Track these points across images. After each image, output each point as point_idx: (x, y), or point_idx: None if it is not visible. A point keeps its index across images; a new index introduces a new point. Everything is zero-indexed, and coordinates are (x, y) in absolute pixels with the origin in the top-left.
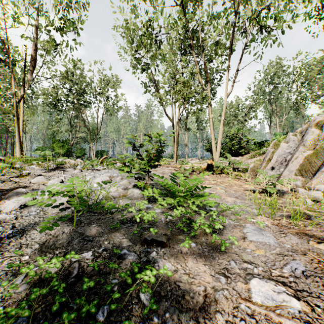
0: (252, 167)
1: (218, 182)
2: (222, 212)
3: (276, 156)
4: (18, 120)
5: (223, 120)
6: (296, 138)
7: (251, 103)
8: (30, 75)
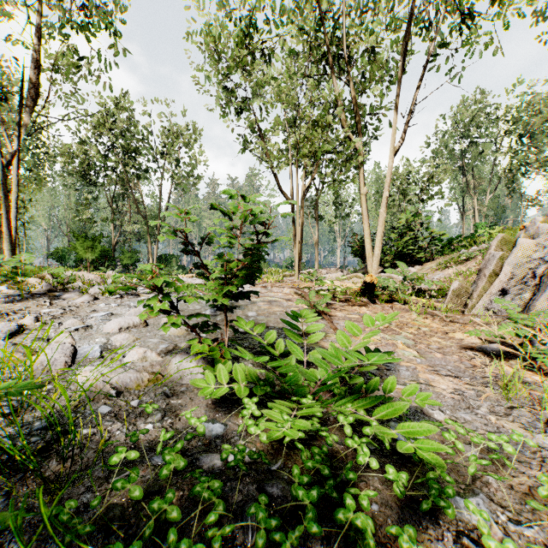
0: (456, 288)
1: (392, 325)
2: (452, 456)
3: (510, 267)
4: (8, 199)
5: (386, 197)
6: None
7: (433, 170)
8: (28, 115)
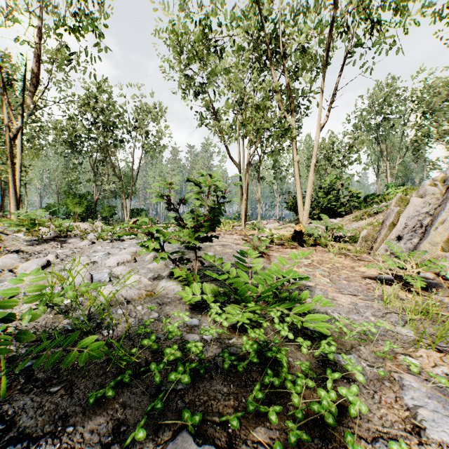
0: (365, 235)
1: (314, 262)
2: (340, 336)
3: (404, 219)
4: (14, 165)
5: (314, 164)
6: (438, 190)
7: (353, 141)
8: (30, 98)
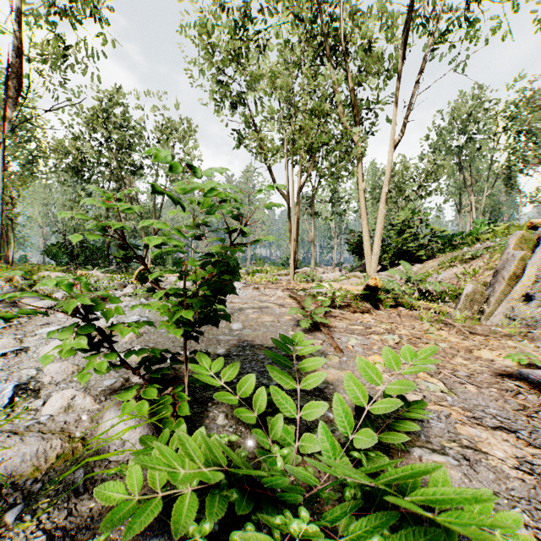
0: (470, 292)
1: (404, 339)
2: None
3: (533, 268)
4: None
5: (385, 193)
6: None
7: (431, 166)
8: (13, 107)
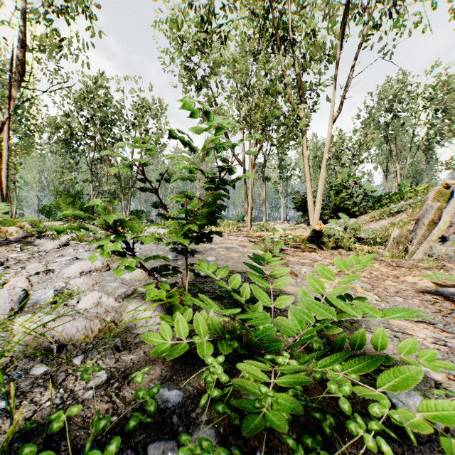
0: (396, 236)
1: None
2: None
3: (447, 216)
4: None
5: (326, 159)
6: None
7: (363, 138)
8: (16, 88)
